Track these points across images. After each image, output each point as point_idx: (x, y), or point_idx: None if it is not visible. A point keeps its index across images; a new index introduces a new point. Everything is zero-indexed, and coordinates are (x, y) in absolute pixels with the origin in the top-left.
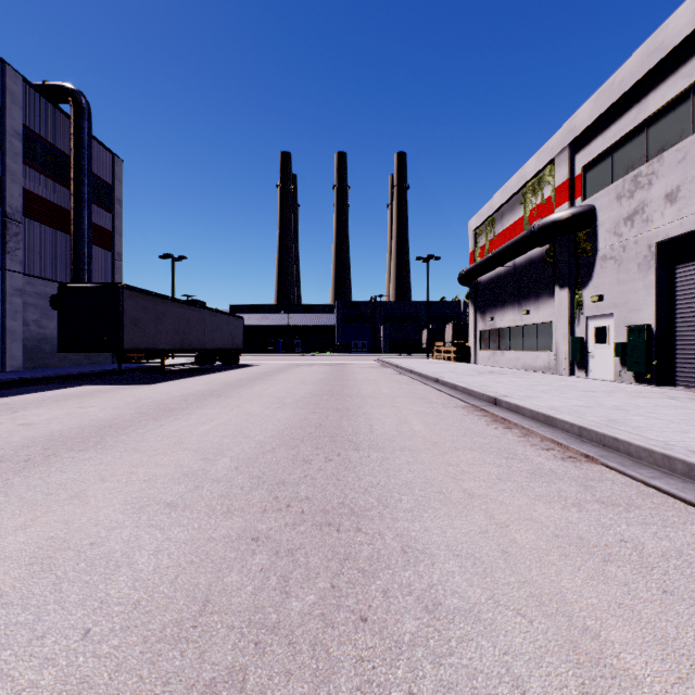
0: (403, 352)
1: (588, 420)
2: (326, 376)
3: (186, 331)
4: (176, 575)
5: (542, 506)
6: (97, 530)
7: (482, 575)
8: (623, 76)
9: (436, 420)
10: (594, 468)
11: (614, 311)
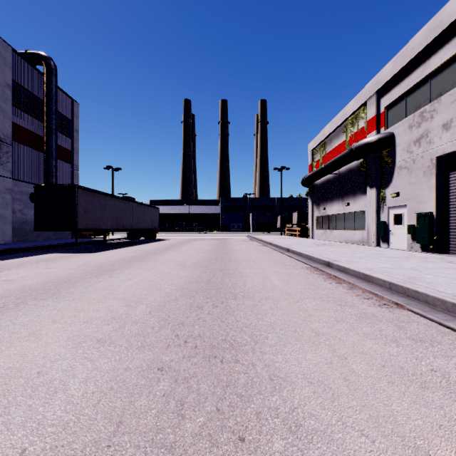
0: (264, 231)
1: (395, 278)
2: (213, 247)
3: (120, 217)
4: (99, 399)
5: (369, 342)
6: (44, 361)
7: (331, 399)
8: (414, 45)
9: (288, 277)
10: (403, 313)
11: (407, 203)
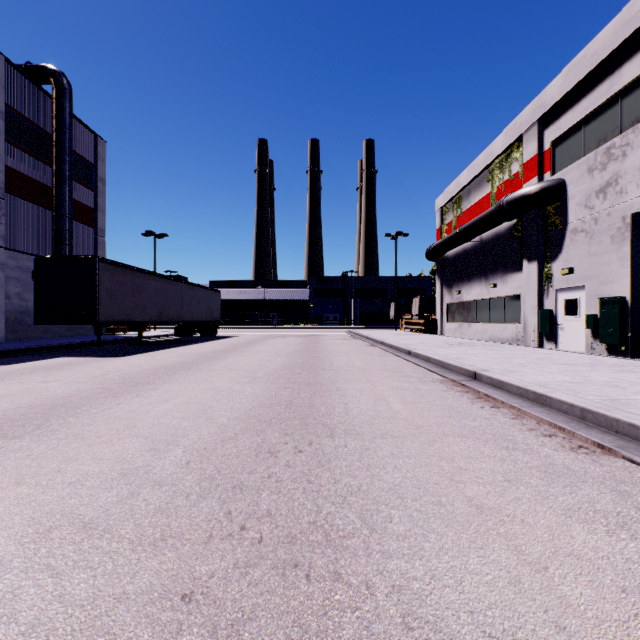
0: (372, 324)
1: (589, 401)
2: (299, 347)
3: (164, 304)
4: None
5: (579, 529)
6: None
7: None
8: (596, 48)
9: (415, 397)
10: (617, 464)
11: (585, 283)
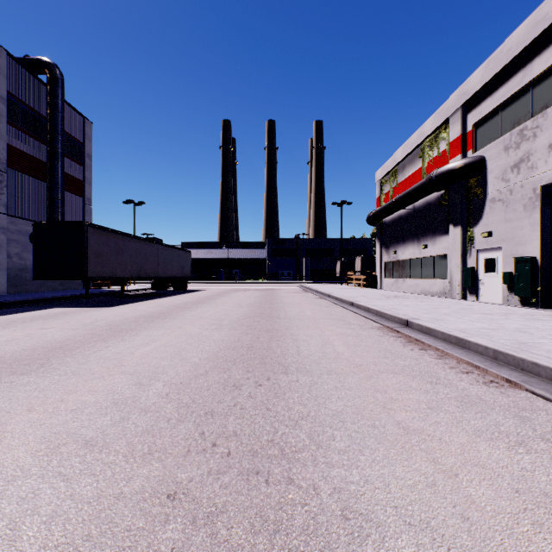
0: (321, 279)
1: (501, 344)
2: (258, 299)
3: (142, 262)
4: None
5: (485, 445)
6: None
7: None
8: (511, 45)
9: (356, 341)
10: (520, 395)
11: (502, 245)
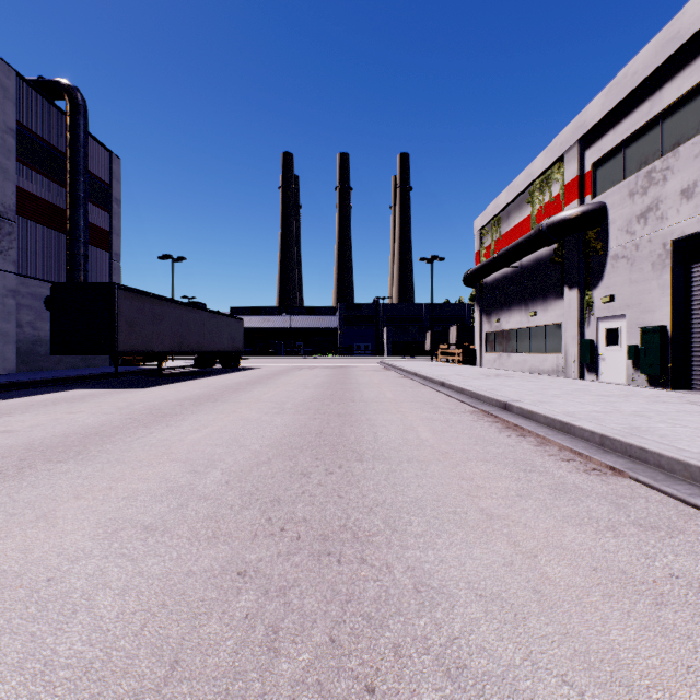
0: (406, 354)
1: (609, 428)
2: (328, 379)
3: (184, 333)
4: (143, 623)
5: (572, 530)
6: (58, 561)
7: (513, 623)
8: (636, 68)
9: (444, 427)
10: (623, 483)
11: (626, 312)
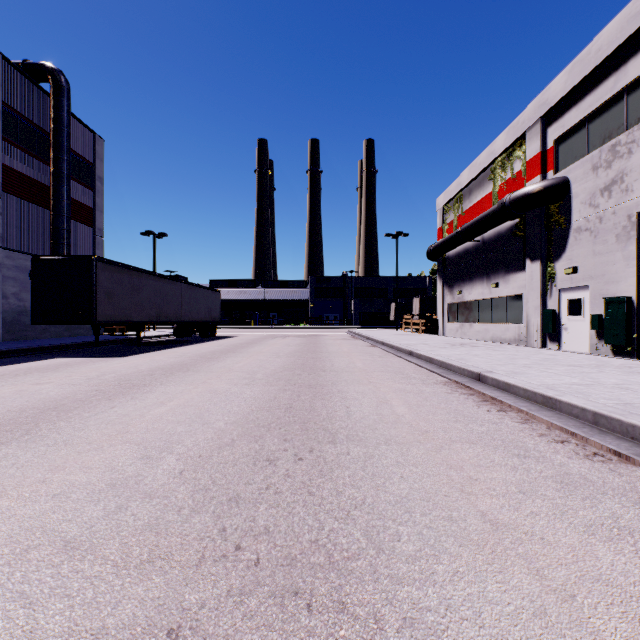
0: (372, 324)
1: (602, 405)
2: (299, 348)
3: (162, 304)
4: None
5: (605, 549)
6: None
7: None
8: (601, 44)
9: (418, 400)
10: (636, 473)
11: (589, 283)
